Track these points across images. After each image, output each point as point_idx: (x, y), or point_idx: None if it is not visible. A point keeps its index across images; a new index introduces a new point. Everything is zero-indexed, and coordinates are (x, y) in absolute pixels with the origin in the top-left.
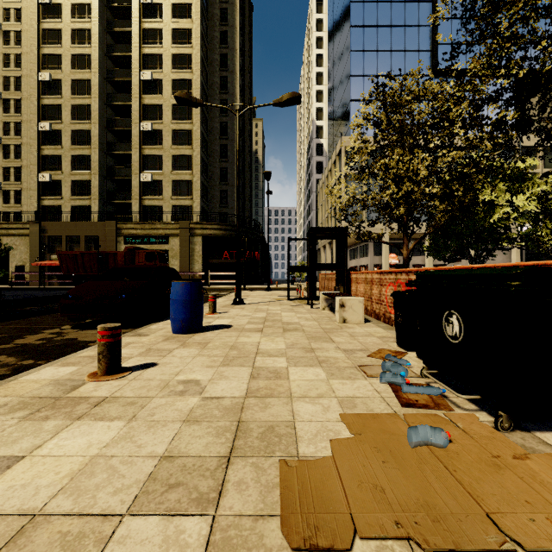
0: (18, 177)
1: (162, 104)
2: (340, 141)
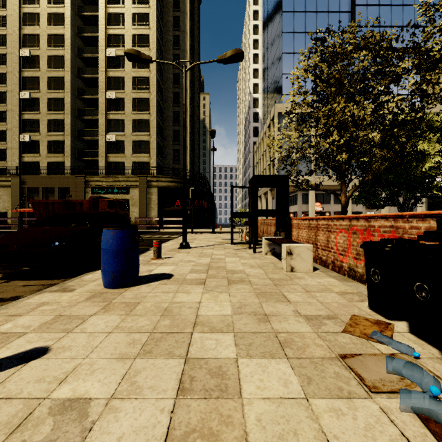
0: (4, 138)
1: (124, 77)
2: (274, 108)
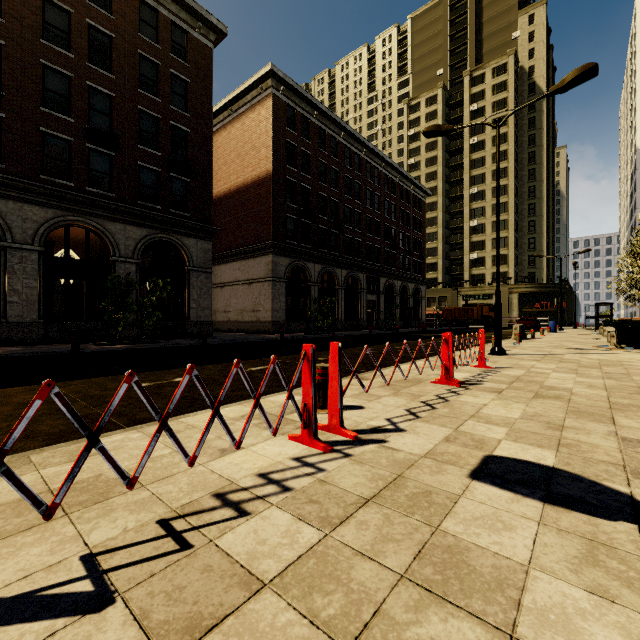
0: None
1: (484, 206)
2: None
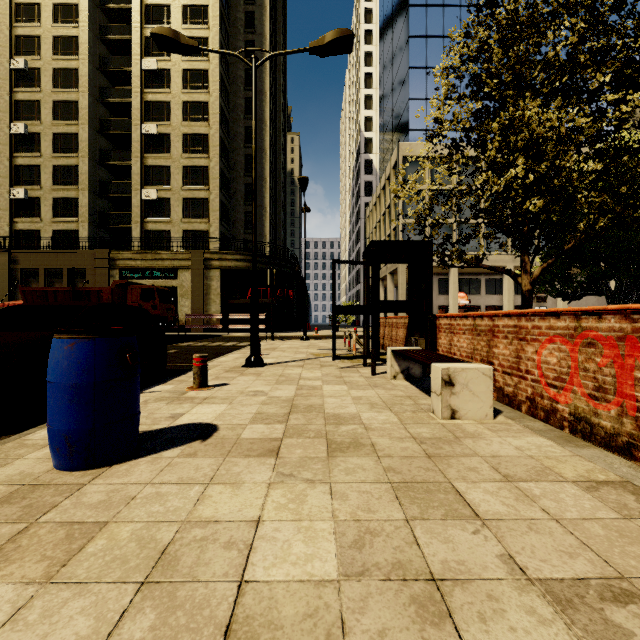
0: None
1: (170, 101)
2: (396, 150)
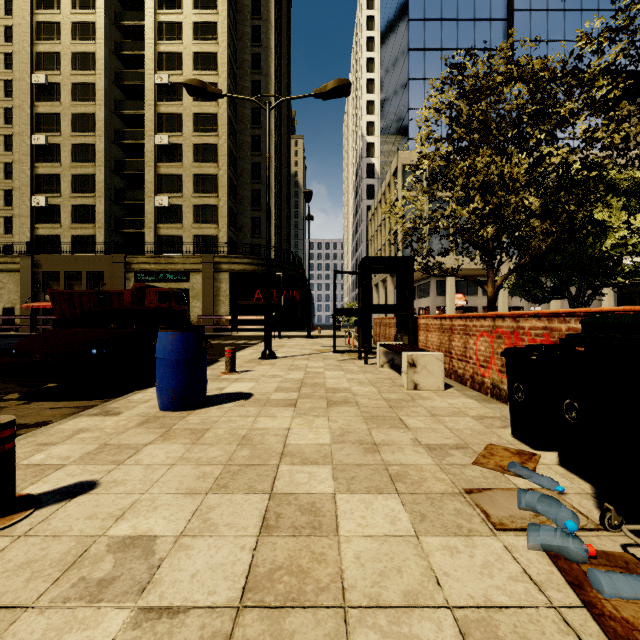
0: (9, 201)
1: (181, 113)
2: (396, 158)
